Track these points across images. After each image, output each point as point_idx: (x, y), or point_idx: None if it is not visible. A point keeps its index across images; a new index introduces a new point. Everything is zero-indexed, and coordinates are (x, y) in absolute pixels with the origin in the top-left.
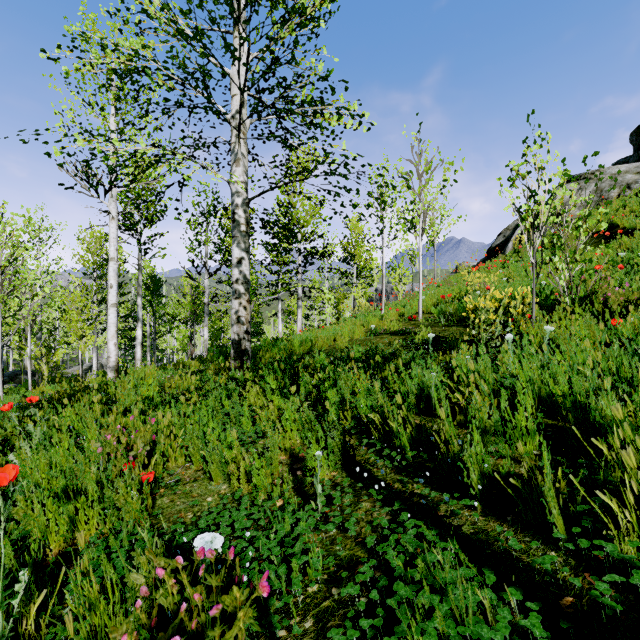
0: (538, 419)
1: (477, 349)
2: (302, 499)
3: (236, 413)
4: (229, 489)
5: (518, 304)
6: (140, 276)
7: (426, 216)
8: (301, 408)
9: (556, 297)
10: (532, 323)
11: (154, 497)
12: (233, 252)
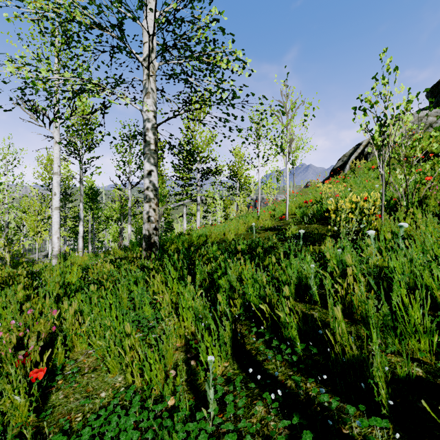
0: (438, 320)
1: (336, 242)
2: (194, 396)
3: (139, 300)
4: (124, 382)
5: (371, 206)
6: (82, 187)
7: (291, 142)
8: (196, 296)
9: (396, 201)
10: (381, 221)
11: (50, 391)
12: (144, 166)
